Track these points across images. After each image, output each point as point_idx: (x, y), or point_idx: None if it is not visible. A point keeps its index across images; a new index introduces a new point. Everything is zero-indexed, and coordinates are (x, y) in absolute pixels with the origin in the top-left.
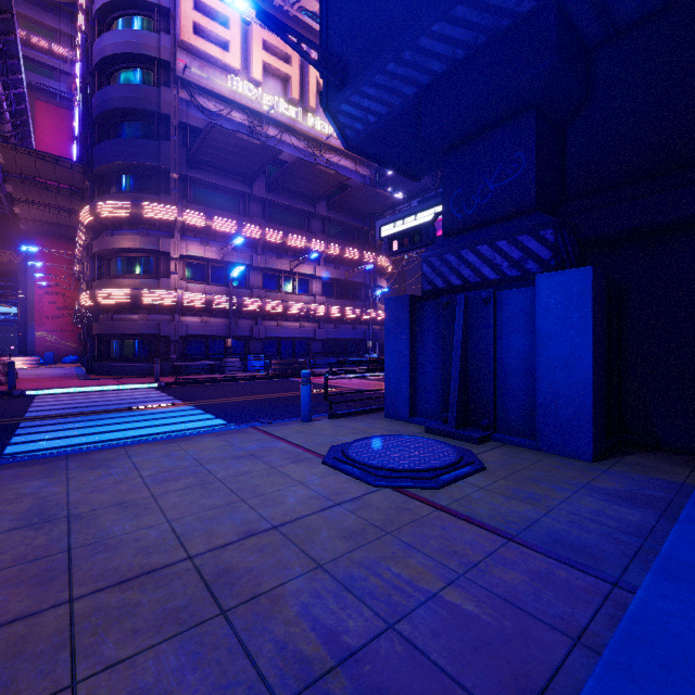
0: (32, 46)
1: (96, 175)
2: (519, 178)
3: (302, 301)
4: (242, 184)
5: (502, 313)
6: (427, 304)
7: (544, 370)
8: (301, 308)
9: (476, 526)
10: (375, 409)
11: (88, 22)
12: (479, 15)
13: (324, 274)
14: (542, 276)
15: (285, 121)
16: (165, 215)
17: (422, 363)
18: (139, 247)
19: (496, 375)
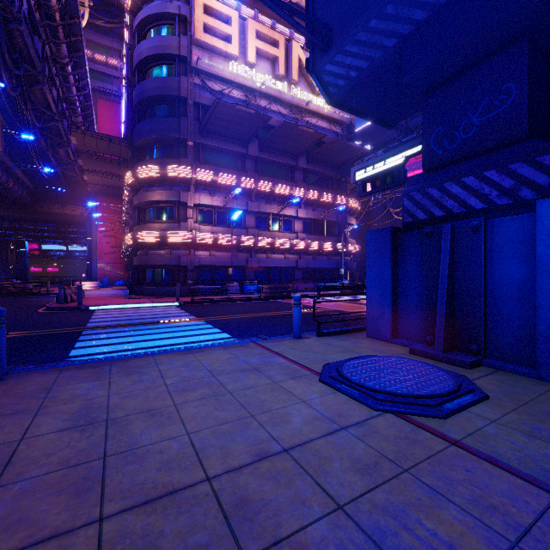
0: (95, 61)
1: (136, 147)
2: (508, 109)
3: (286, 237)
4: (240, 146)
5: (493, 241)
6: (409, 235)
7: (547, 298)
8: (286, 243)
9: (505, 471)
10: (356, 329)
11: (130, 35)
12: None
13: (304, 215)
14: (544, 201)
15: (273, 93)
16: (183, 174)
17: (404, 289)
18: (165, 199)
19: (486, 301)
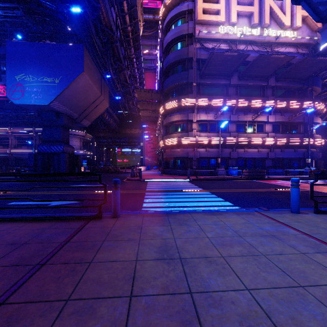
0: (144, 54)
1: (164, 93)
2: None
3: (259, 137)
4: (225, 79)
5: None
6: None
7: None
8: (259, 141)
9: None
10: None
11: (162, 32)
12: None
13: (273, 119)
14: None
15: (249, 38)
16: (190, 103)
17: None
18: (180, 119)
19: None
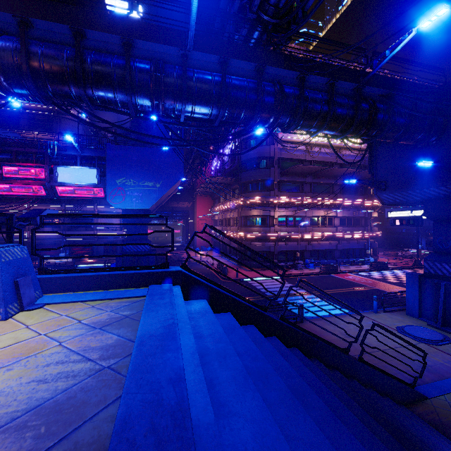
0: None
1: (242, 183)
2: None
3: (329, 230)
4: (302, 178)
5: None
6: (426, 280)
7: None
8: (330, 235)
9: (450, 355)
10: (399, 310)
11: None
12: (450, 190)
13: (341, 215)
14: None
15: (322, 143)
16: (273, 201)
17: (424, 299)
18: (262, 214)
19: None
